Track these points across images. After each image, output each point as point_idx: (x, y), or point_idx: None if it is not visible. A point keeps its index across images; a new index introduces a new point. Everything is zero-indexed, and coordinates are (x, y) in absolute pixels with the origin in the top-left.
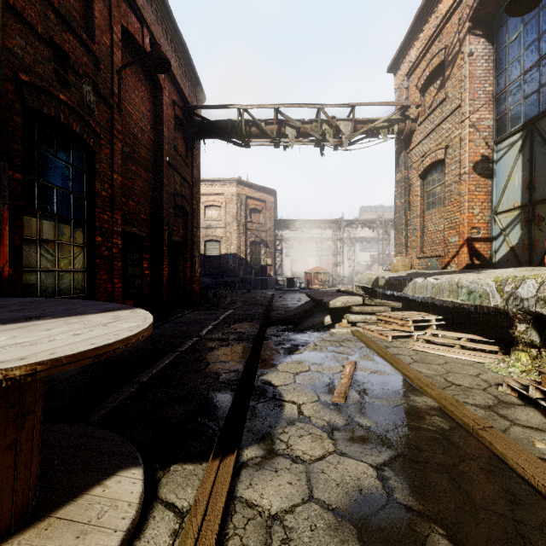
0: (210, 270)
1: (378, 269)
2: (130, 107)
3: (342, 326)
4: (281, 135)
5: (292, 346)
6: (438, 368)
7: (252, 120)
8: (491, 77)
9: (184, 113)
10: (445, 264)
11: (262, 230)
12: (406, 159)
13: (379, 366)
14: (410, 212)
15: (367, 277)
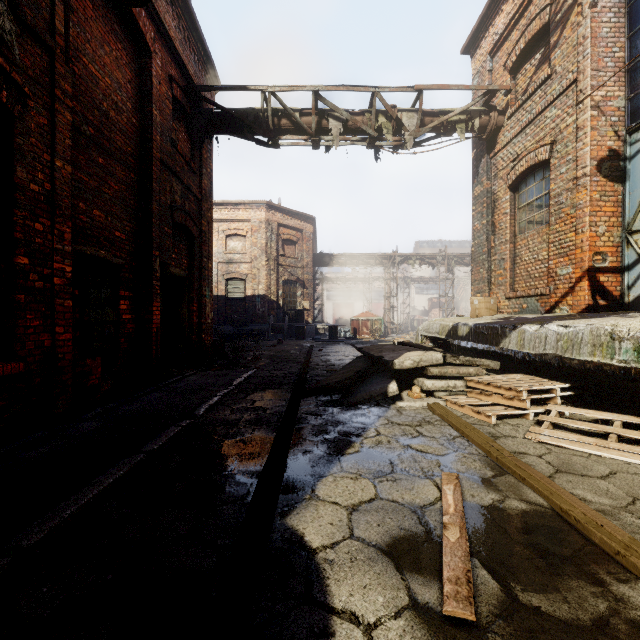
0: (232, 315)
1: (439, 314)
2: (95, 67)
3: (413, 396)
4: (322, 130)
5: (340, 437)
6: (609, 489)
7: (283, 109)
8: (622, 37)
9: (188, 96)
10: (551, 305)
11: (298, 266)
12: (489, 166)
13: (500, 483)
14: (495, 236)
15: (439, 324)
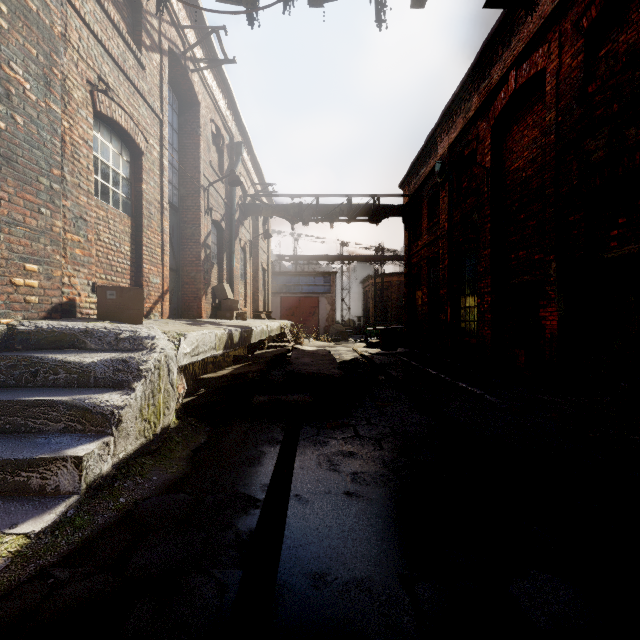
0: None
1: None
2: (518, 160)
3: None
4: None
5: None
6: None
7: None
8: None
9: None
10: (148, 310)
11: None
12: None
13: None
14: (65, 160)
15: (215, 334)
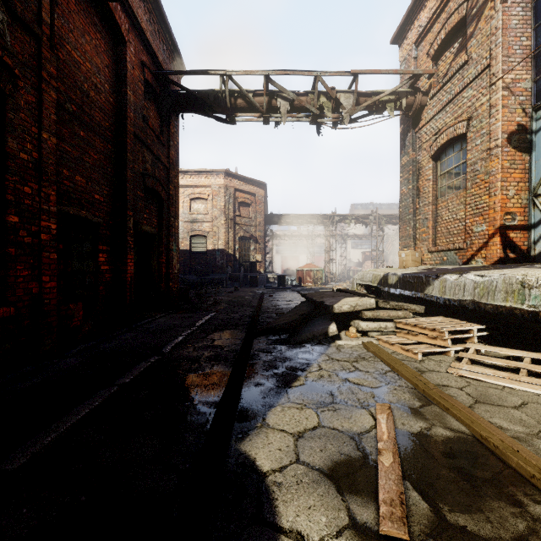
0: (196, 266)
1: (371, 266)
2: (77, 53)
3: (350, 336)
4: (272, 109)
5: (287, 371)
6: (522, 418)
7: (238, 91)
8: (529, 28)
9: (157, 80)
10: (468, 258)
11: (251, 225)
12: (414, 139)
13: (426, 412)
14: (420, 199)
15: (372, 274)
